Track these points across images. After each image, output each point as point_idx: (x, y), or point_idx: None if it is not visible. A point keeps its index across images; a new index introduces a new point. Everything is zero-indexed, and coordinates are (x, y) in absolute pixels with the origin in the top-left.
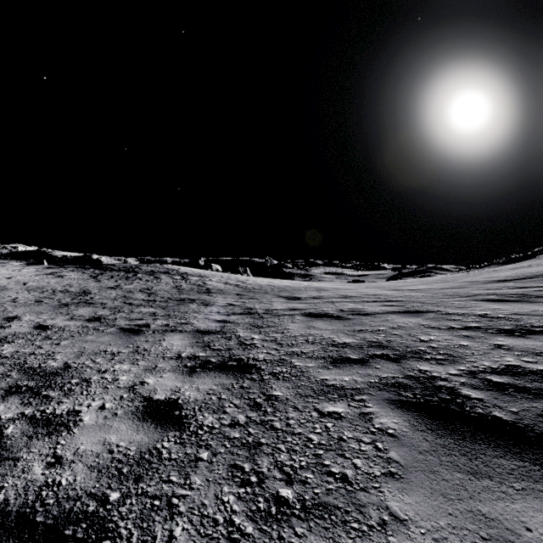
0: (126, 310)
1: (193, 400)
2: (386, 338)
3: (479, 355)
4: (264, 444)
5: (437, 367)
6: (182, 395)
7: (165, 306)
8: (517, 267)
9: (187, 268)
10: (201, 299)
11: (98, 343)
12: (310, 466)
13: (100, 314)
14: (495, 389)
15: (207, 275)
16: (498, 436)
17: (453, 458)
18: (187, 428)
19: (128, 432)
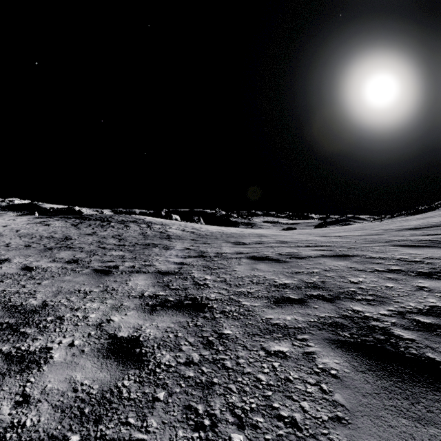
0: (100, 254)
1: (153, 338)
2: (320, 279)
3: (405, 296)
4: (216, 383)
5: (368, 308)
6: (143, 333)
7: (132, 250)
8: (423, 217)
9: (152, 218)
10: (162, 244)
11: (74, 282)
12: (260, 408)
13: (78, 257)
14: (424, 329)
15: (168, 223)
16: (435, 378)
17: (396, 402)
18: (146, 366)
19: (92, 369)
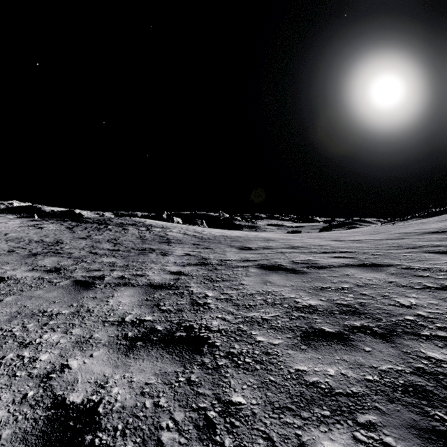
0: (89, 260)
1: (119, 408)
2: (356, 299)
3: None
4: None
5: None
6: (107, 395)
7: (126, 256)
8: (442, 220)
9: (152, 221)
10: (161, 249)
11: (43, 300)
12: None
13: (63, 264)
14: None
15: (169, 226)
16: None
17: None
18: None
19: None
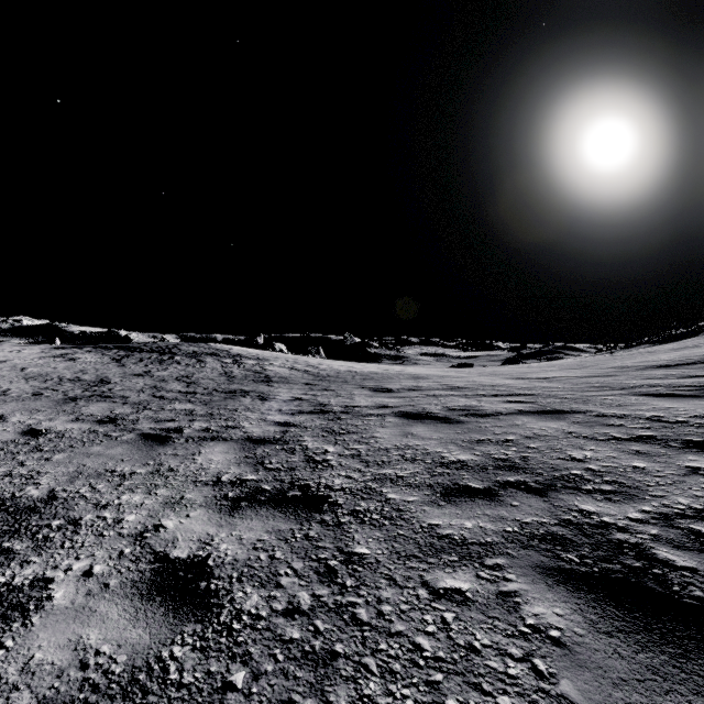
0: (155, 407)
1: (231, 561)
2: (519, 453)
3: (668, 486)
4: (340, 655)
5: (607, 506)
6: (215, 551)
7: (207, 401)
8: (680, 348)
9: (242, 348)
10: (257, 391)
11: (106, 457)
12: None
13: (118, 412)
14: None
15: (267, 357)
16: None
17: (678, 700)
18: (215, 618)
19: (120, 623)
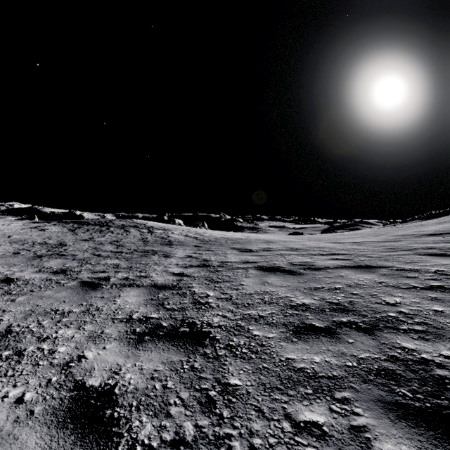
0: (93, 262)
1: (133, 390)
2: (347, 298)
3: None
4: None
5: (423, 344)
6: (121, 380)
7: (129, 258)
8: (441, 222)
9: (154, 222)
10: (163, 251)
11: (54, 299)
12: None
13: (68, 266)
14: None
15: (170, 228)
16: None
17: None
18: (114, 447)
19: None
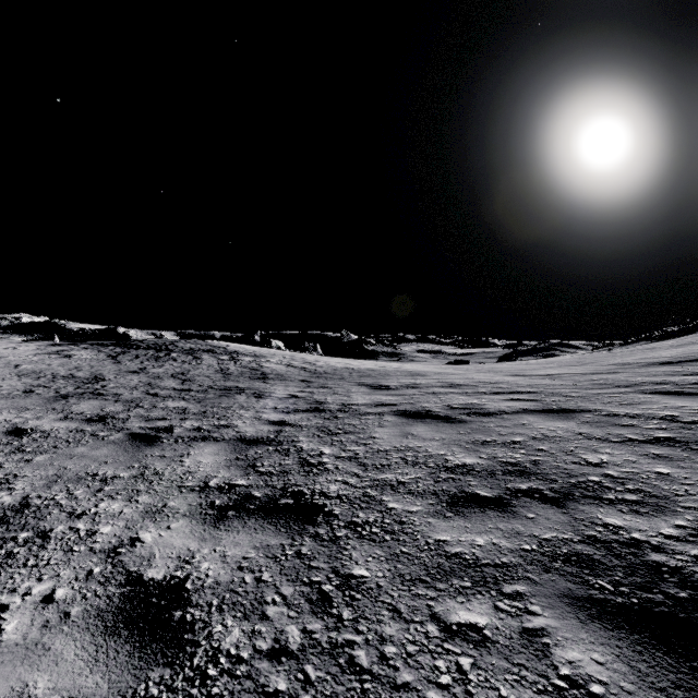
0: (147, 405)
1: (212, 584)
2: (529, 456)
3: None
4: None
5: (635, 520)
6: (195, 571)
7: (201, 399)
8: (680, 344)
9: (239, 345)
10: (253, 389)
11: (89, 459)
12: None
13: (108, 410)
14: None
15: (264, 354)
16: None
17: None
18: (187, 660)
19: (75, 666)
